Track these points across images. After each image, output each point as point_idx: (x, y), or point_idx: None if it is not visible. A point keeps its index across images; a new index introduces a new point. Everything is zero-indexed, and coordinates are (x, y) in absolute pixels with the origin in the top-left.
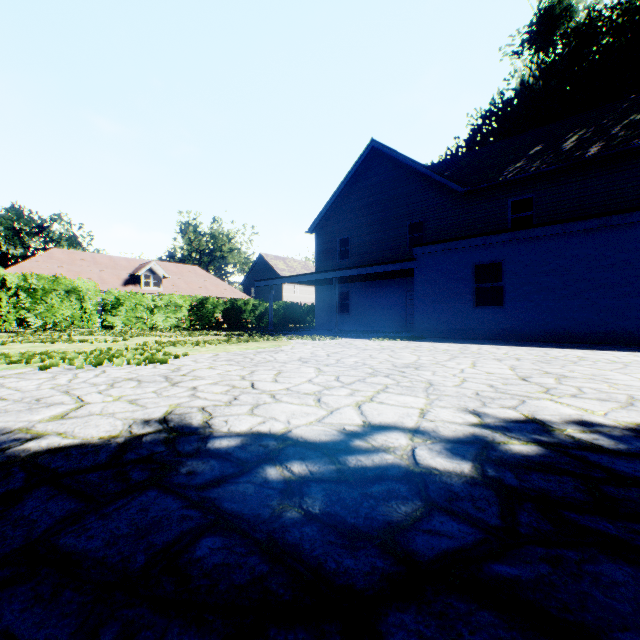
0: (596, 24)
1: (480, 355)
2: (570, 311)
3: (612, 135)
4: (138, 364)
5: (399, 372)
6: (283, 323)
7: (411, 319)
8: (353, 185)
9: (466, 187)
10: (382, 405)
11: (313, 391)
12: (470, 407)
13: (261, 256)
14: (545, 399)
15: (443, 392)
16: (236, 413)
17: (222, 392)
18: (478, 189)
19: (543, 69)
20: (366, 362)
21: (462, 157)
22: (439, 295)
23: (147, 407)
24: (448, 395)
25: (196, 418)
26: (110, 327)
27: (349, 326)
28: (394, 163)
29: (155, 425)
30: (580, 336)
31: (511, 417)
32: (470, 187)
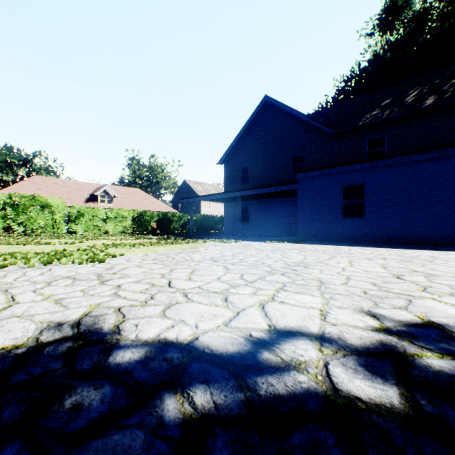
0: (428, 12)
1: (352, 255)
2: (416, 221)
3: (443, 90)
4: (80, 263)
5: (292, 270)
6: (201, 230)
7: (294, 227)
8: (251, 129)
9: (335, 130)
10: (283, 305)
11: (221, 289)
12: (365, 307)
13: (185, 181)
14: (428, 298)
15: (334, 290)
16: (148, 315)
17: (141, 290)
18: (344, 131)
19: (390, 44)
20: (264, 261)
21: (331, 108)
22: (316, 209)
23: (68, 307)
24: (340, 294)
25: (109, 321)
26: (74, 232)
27: (248, 232)
28: (281, 113)
29: (66, 330)
30: (423, 239)
31: (408, 320)
32: (338, 129)
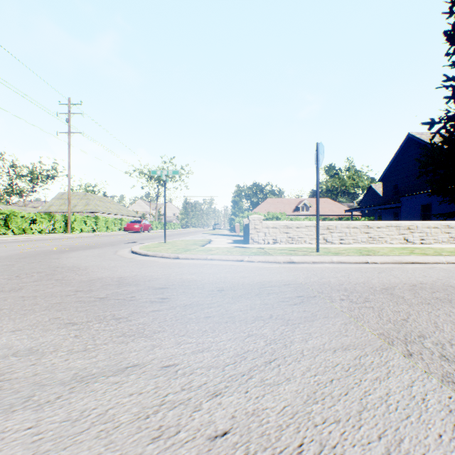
0: None
1: None
2: None
3: None
4: None
5: None
6: None
7: None
8: (400, 156)
9: None
10: None
11: None
12: None
13: (370, 186)
14: None
15: None
16: None
17: None
18: None
19: None
20: None
21: None
22: (409, 217)
23: None
24: None
25: None
26: None
27: None
28: (421, 144)
29: None
30: None
31: None
32: None
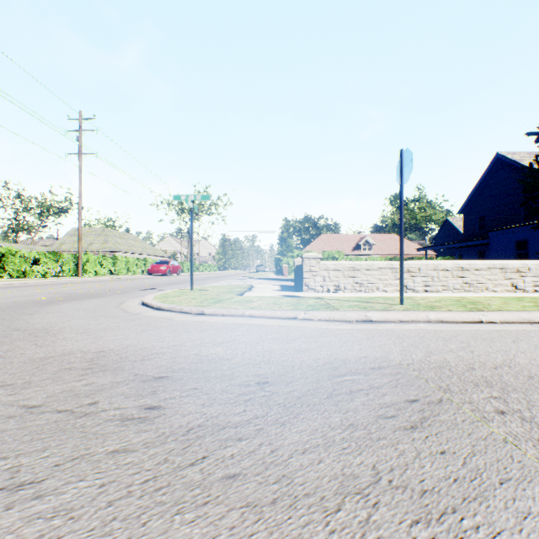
0: None
1: None
2: None
3: None
4: None
5: None
6: None
7: None
8: (486, 182)
9: None
10: None
11: None
12: None
13: (447, 220)
14: None
15: None
16: None
17: None
18: None
19: None
20: None
21: None
22: (500, 257)
23: None
24: None
25: None
26: None
27: None
28: (513, 166)
29: None
30: None
31: None
32: None
